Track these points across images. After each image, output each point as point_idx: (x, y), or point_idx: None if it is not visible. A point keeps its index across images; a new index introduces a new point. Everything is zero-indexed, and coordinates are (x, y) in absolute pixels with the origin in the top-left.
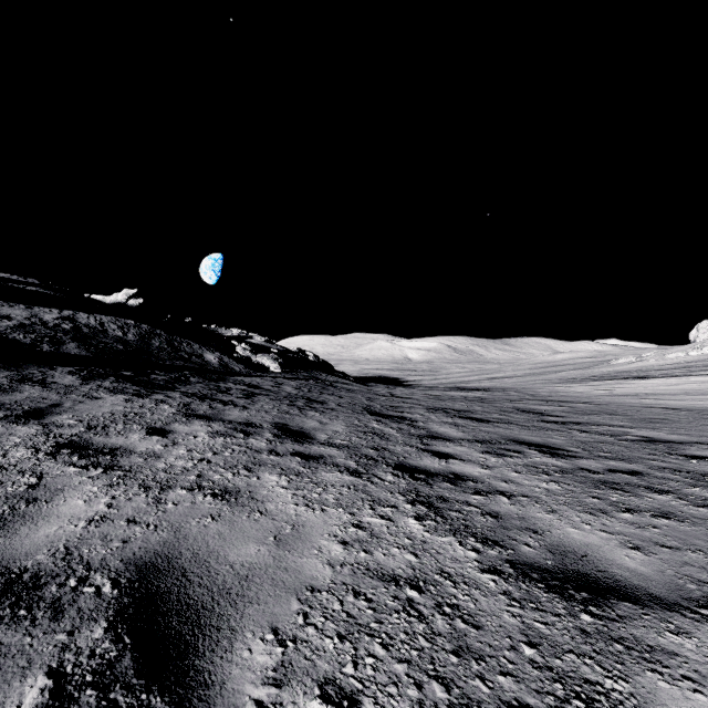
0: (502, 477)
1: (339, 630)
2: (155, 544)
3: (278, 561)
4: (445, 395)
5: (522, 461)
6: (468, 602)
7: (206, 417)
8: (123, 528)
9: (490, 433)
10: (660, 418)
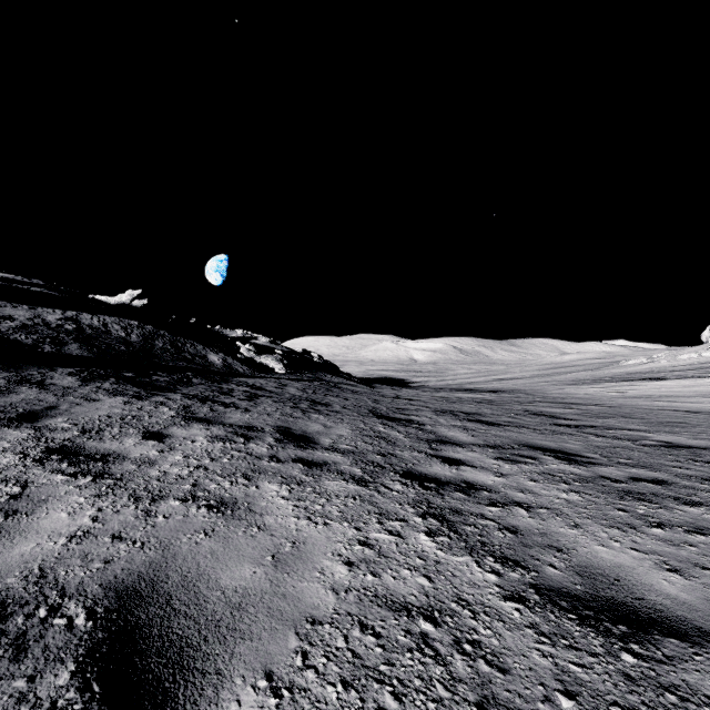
0: (518, 486)
1: (343, 674)
2: (140, 565)
3: (275, 585)
4: (452, 397)
5: (538, 469)
6: (491, 637)
7: (206, 420)
8: (106, 545)
9: (502, 437)
10: (679, 422)
